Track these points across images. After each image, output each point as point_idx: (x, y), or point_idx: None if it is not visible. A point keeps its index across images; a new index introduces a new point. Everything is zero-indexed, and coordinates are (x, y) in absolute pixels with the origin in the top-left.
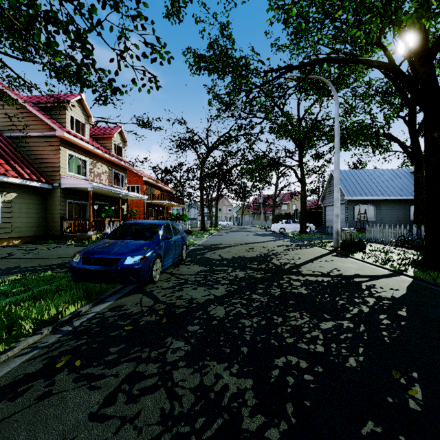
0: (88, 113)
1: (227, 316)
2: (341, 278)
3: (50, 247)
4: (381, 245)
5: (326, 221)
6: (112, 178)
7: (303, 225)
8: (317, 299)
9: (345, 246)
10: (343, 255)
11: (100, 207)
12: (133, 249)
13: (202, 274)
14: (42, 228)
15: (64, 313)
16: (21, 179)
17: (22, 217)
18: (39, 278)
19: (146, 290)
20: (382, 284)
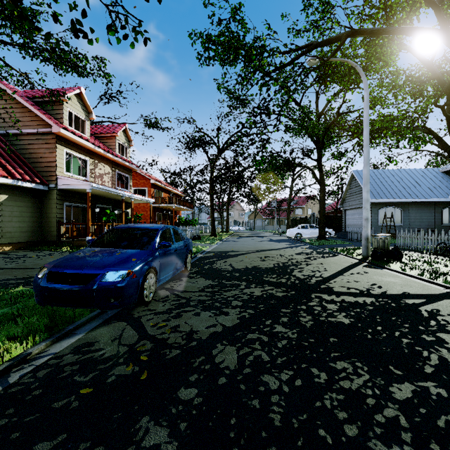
0: (88, 109)
1: (240, 367)
2: (387, 298)
3: (41, 254)
4: (416, 253)
5: (346, 225)
6: (115, 180)
7: (322, 230)
8: (369, 335)
9: (378, 255)
10: (376, 265)
11: (103, 211)
12: (117, 262)
13: (208, 291)
14: (37, 233)
15: (1, 359)
16: (12, 179)
17: (14, 221)
18: (2, 297)
19: (134, 315)
20: (448, 309)
